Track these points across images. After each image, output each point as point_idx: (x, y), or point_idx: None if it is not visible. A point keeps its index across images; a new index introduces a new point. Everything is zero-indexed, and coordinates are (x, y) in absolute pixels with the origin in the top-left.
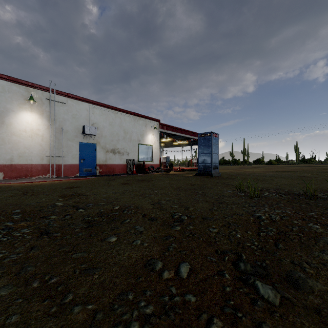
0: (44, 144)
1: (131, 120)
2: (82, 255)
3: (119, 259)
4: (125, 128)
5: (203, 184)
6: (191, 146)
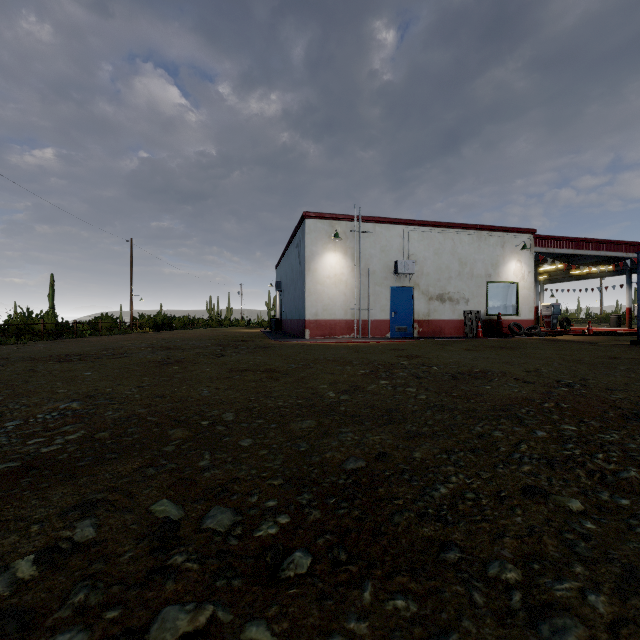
0: (348, 292)
1: (473, 239)
2: (465, 389)
3: (499, 394)
4: (461, 257)
5: (639, 359)
6: (629, 277)
